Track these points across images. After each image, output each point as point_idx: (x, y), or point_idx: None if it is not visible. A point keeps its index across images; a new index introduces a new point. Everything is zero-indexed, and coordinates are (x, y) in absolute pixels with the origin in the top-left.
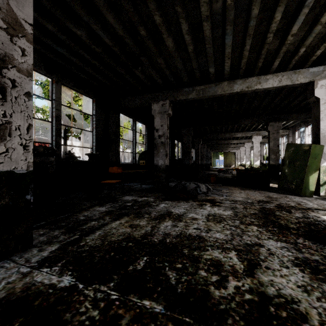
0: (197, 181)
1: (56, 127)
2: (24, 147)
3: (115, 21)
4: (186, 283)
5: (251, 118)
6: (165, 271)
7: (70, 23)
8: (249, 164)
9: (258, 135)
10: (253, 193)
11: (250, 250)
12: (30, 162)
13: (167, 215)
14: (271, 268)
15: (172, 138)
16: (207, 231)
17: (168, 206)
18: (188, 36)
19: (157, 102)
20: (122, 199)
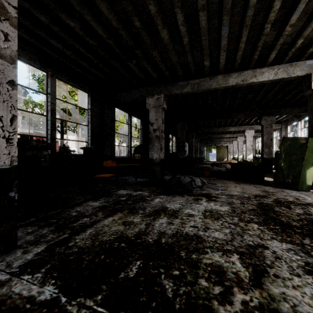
0: (192, 174)
1: (51, 121)
2: (7, 140)
3: (109, 11)
4: (184, 297)
5: (244, 112)
6: (161, 279)
7: (63, 14)
8: (242, 158)
9: (251, 129)
10: (249, 187)
11: (253, 253)
12: (14, 156)
13: (162, 211)
14: (280, 277)
15: (167, 133)
16: (204, 229)
17: (163, 200)
18: (184, 27)
19: (151, 96)
20: (116, 193)
